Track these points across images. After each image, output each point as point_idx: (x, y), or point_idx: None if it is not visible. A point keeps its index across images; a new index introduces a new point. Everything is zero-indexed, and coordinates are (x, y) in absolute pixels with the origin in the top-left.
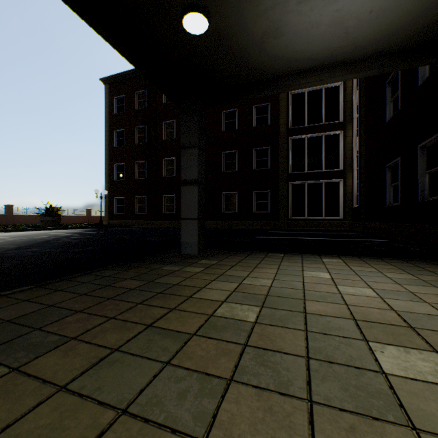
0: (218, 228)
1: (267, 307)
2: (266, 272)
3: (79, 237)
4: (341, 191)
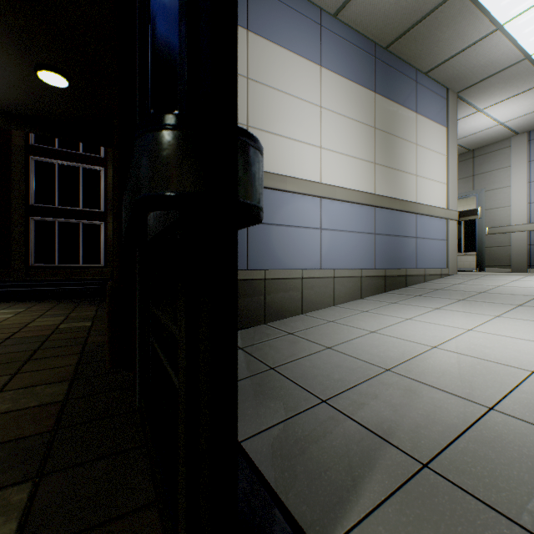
0: None
1: None
2: None
3: None
4: (103, 236)
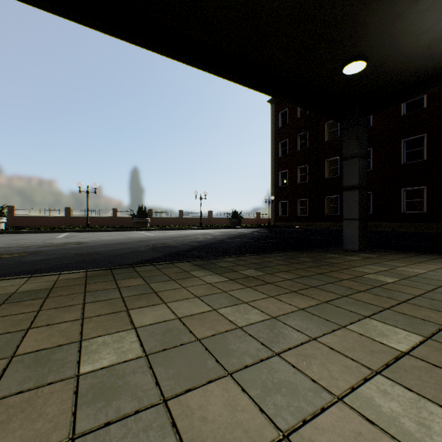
0: (395, 231)
1: (406, 280)
2: (427, 266)
3: (258, 234)
4: None
